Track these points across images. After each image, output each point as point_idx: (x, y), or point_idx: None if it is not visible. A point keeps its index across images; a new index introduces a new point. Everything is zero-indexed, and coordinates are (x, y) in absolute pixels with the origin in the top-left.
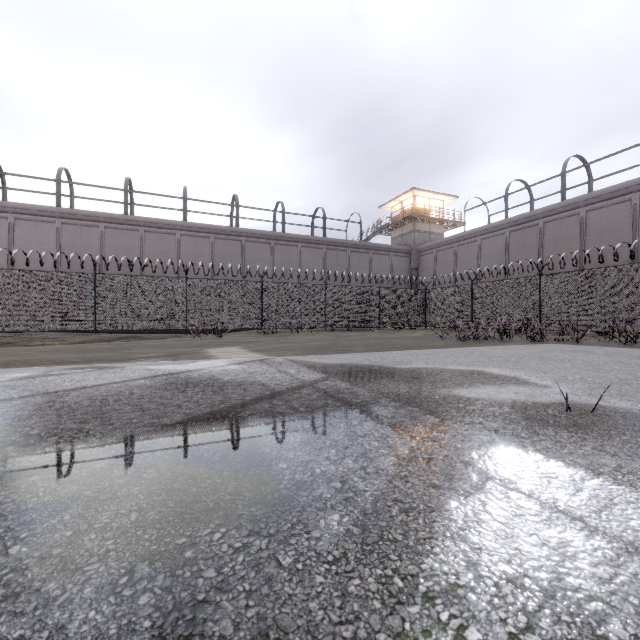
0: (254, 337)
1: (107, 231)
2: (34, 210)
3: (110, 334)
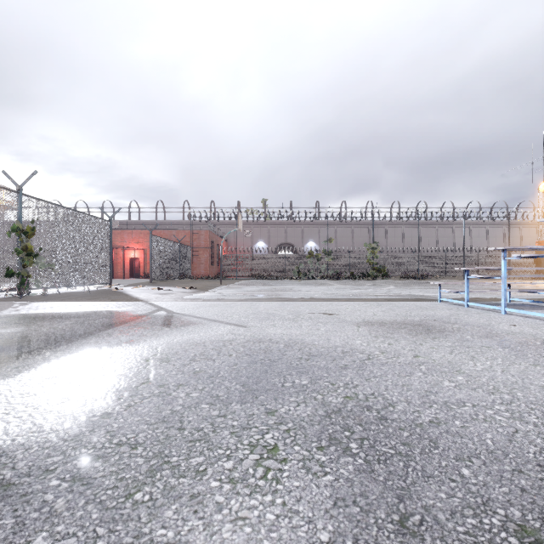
0: None
1: None
2: None
3: None
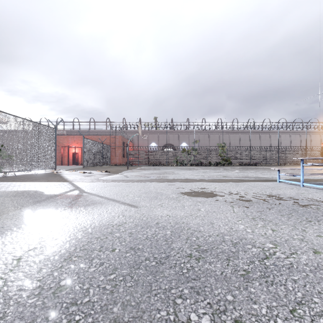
0: None
1: None
2: None
3: None
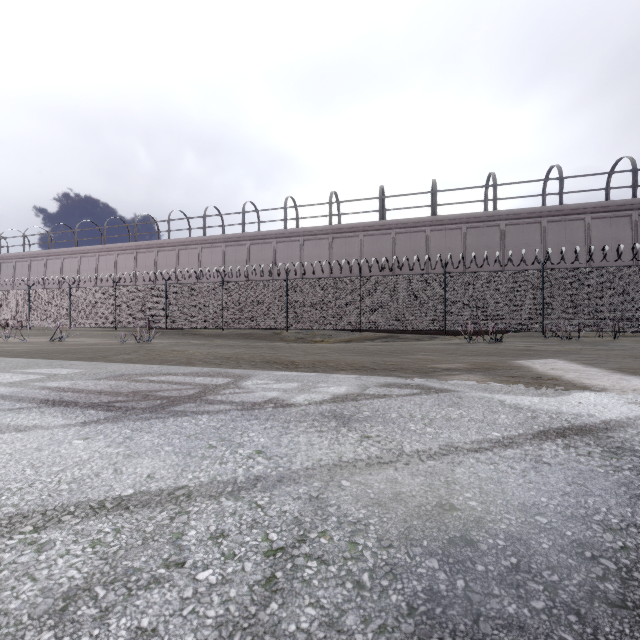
0: (549, 343)
1: (365, 239)
2: (315, 231)
3: (368, 333)
